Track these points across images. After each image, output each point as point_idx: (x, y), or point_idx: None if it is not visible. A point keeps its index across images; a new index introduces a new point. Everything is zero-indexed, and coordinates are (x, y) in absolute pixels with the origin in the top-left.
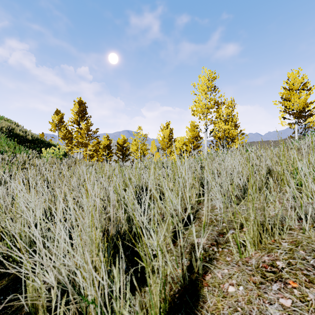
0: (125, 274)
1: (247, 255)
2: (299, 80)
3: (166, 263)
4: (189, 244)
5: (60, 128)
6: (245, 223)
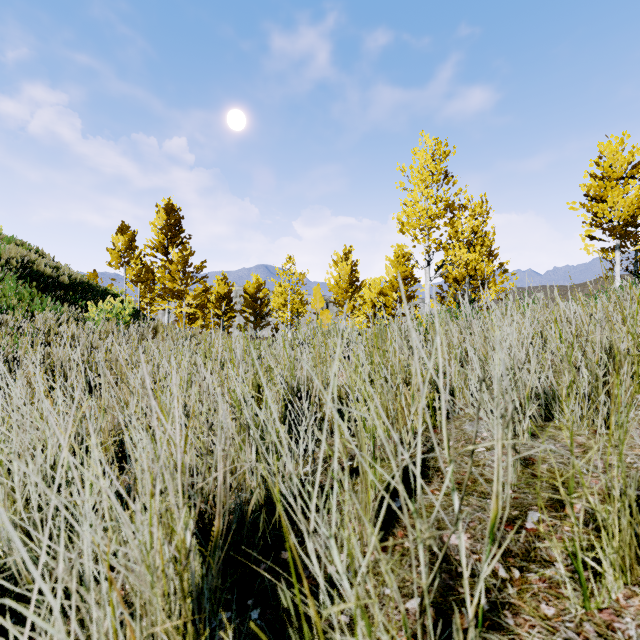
0: (256, 638)
1: (606, 603)
2: (624, 159)
3: (368, 607)
4: (425, 550)
5: (129, 261)
6: (599, 511)
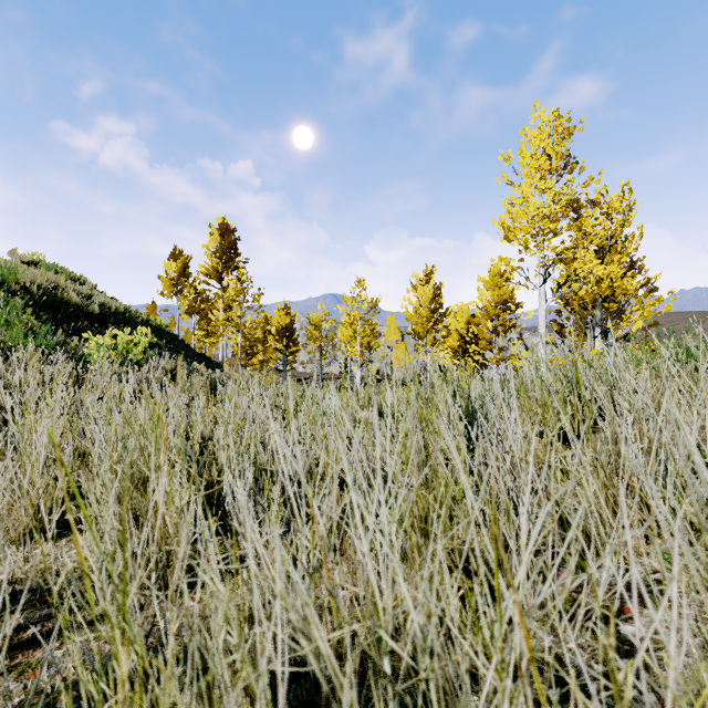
0: None
1: None
2: None
3: None
4: None
5: (182, 290)
6: None
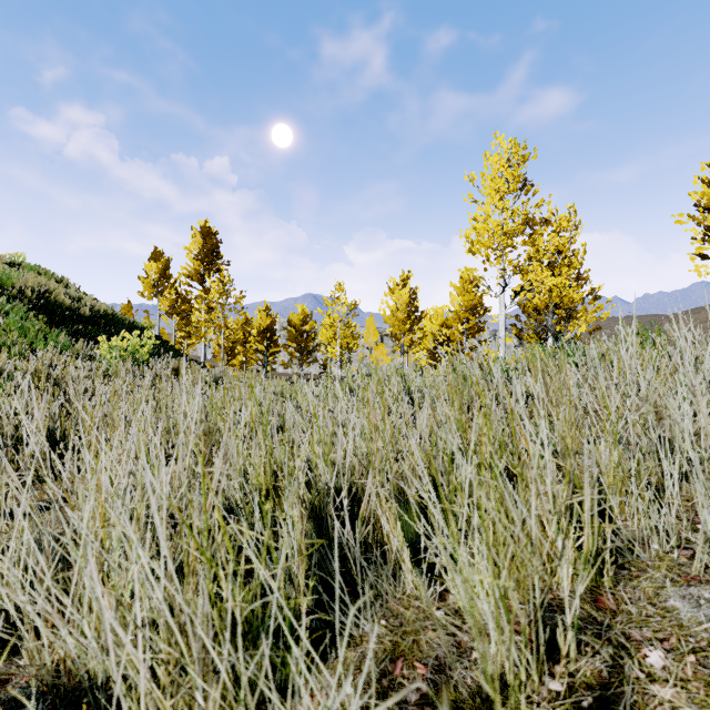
0: None
1: None
2: None
3: None
4: None
5: (163, 291)
6: None
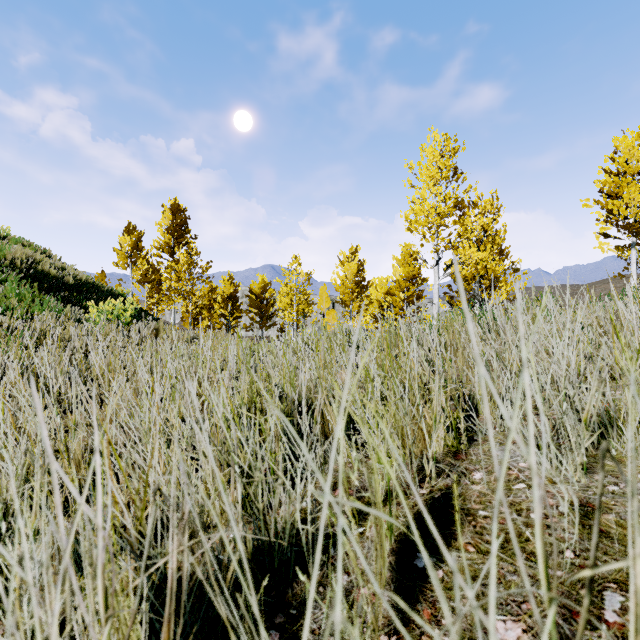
0: None
1: None
2: None
3: None
4: None
5: (136, 262)
6: None
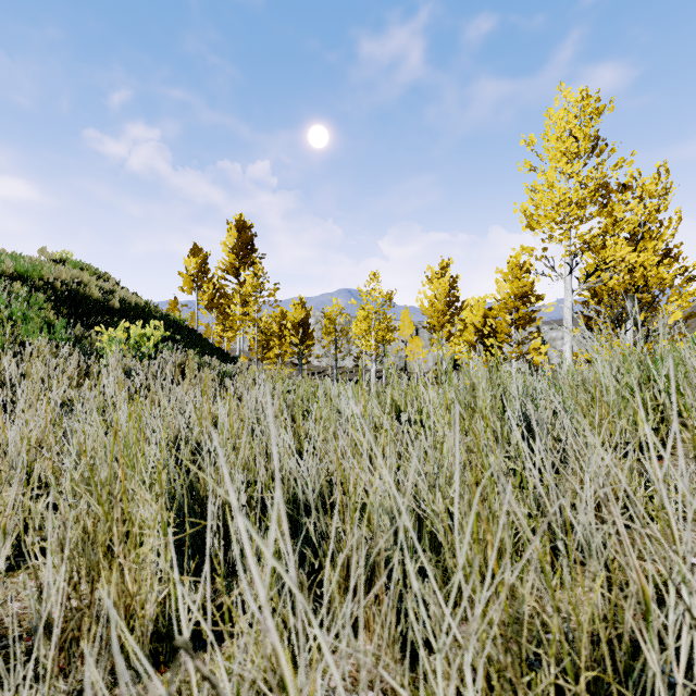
0: None
1: None
2: None
3: None
4: None
5: (201, 286)
6: None
